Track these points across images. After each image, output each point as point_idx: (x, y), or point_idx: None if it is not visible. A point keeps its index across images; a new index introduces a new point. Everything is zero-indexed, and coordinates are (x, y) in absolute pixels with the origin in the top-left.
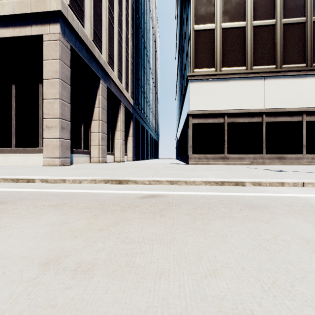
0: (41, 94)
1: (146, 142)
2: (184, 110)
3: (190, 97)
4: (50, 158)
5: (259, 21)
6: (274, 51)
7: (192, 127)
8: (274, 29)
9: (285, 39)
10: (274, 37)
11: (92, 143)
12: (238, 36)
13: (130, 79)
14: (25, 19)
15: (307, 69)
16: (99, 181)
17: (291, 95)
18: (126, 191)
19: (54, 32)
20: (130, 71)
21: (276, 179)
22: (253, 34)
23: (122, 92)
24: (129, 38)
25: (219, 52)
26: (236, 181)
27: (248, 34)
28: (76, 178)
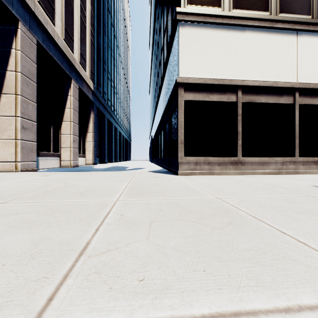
0: None
1: (115, 142)
2: (164, 91)
3: (180, 52)
4: None
5: None
6: None
7: (183, 107)
8: None
9: None
10: None
11: (2, 136)
12: None
13: (89, 54)
14: None
15: None
16: None
17: None
18: None
19: None
20: (89, 43)
21: None
22: None
23: (73, 64)
24: None
25: None
26: None
27: None
28: None
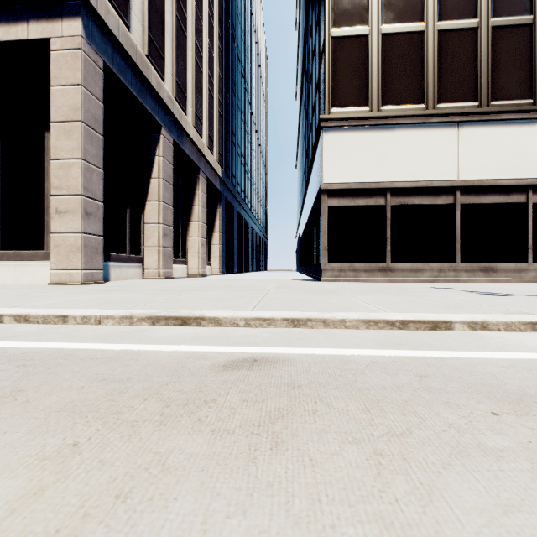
0: (47, 151)
1: (246, 243)
2: (312, 185)
3: (324, 158)
4: (64, 269)
5: (448, 21)
6: (477, 77)
7: (327, 213)
8: (477, 37)
9: (496, 54)
10: (477, 51)
11: (147, 244)
12: (411, 49)
13: (217, 131)
14: (17, 9)
15: (535, 108)
16: (138, 320)
17: (507, 156)
18: (191, 347)
19: (71, 33)
20: (217, 117)
21: (516, 314)
22: (438, 45)
23: (202, 152)
24: (214, 57)
25: (376, 77)
26: (434, 320)
27: (429, 45)
28: (89, 313)
